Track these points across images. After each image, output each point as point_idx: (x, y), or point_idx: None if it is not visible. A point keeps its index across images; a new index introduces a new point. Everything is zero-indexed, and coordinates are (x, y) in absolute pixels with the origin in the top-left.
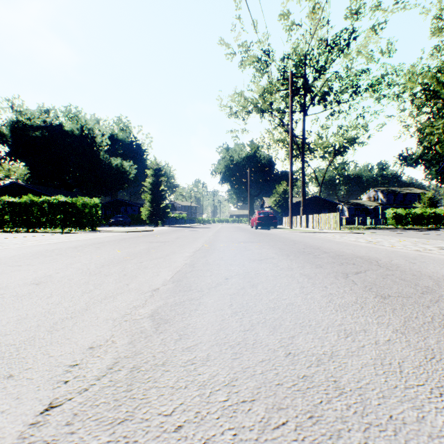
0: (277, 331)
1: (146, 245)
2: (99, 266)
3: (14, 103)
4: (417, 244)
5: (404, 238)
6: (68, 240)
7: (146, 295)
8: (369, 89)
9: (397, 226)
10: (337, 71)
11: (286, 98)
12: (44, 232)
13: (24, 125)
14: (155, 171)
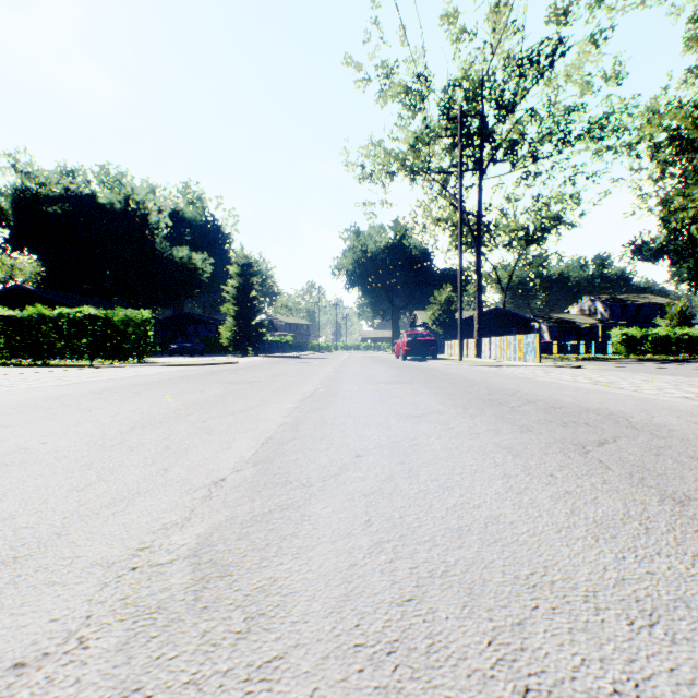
0: (480, 606)
1: (220, 387)
2: (126, 428)
3: (18, 159)
4: (680, 386)
5: (651, 376)
6: (92, 379)
7: (196, 495)
8: (584, 137)
9: (629, 356)
10: (534, 108)
11: (452, 152)
12: (61, 365)
13: (34, 194)
14: (243, 268)
